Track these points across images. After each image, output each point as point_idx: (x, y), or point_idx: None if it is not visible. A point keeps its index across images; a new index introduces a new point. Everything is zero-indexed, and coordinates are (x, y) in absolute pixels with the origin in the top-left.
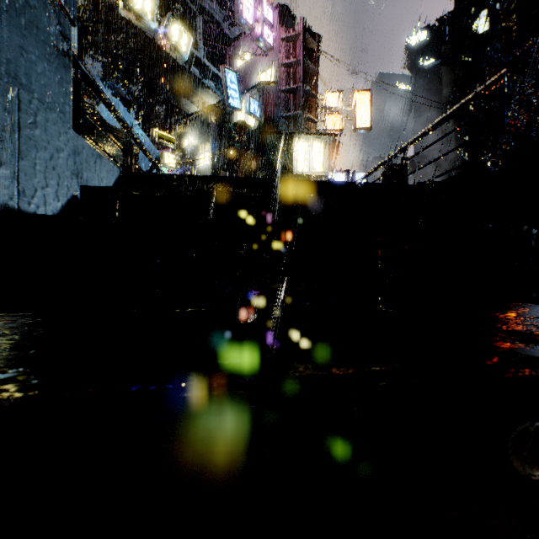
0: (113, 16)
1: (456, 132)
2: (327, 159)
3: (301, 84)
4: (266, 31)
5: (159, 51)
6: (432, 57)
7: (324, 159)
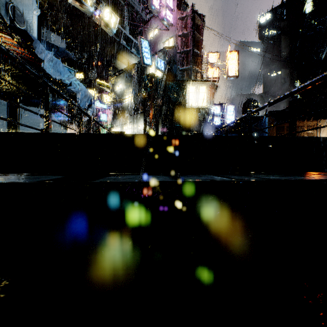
0: (71, 9)
1: (290, 77)
2: (209, 97)
3: (191, 48)
4: (168, 14)
5: (100, 30)
6: (274, 30)
7: (207, 97)
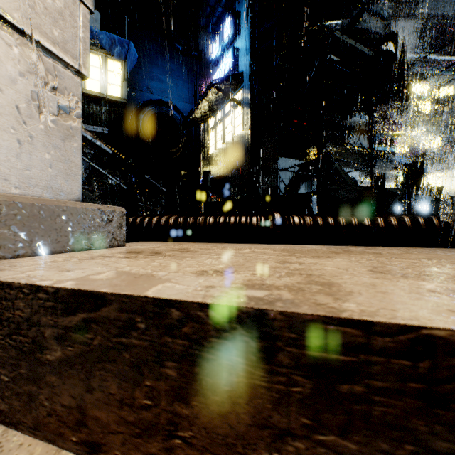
0: None
1: None
2: None
3: None
4: None
5: None
6: None
7: None
